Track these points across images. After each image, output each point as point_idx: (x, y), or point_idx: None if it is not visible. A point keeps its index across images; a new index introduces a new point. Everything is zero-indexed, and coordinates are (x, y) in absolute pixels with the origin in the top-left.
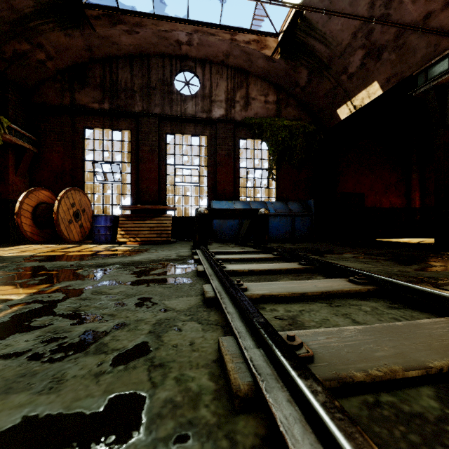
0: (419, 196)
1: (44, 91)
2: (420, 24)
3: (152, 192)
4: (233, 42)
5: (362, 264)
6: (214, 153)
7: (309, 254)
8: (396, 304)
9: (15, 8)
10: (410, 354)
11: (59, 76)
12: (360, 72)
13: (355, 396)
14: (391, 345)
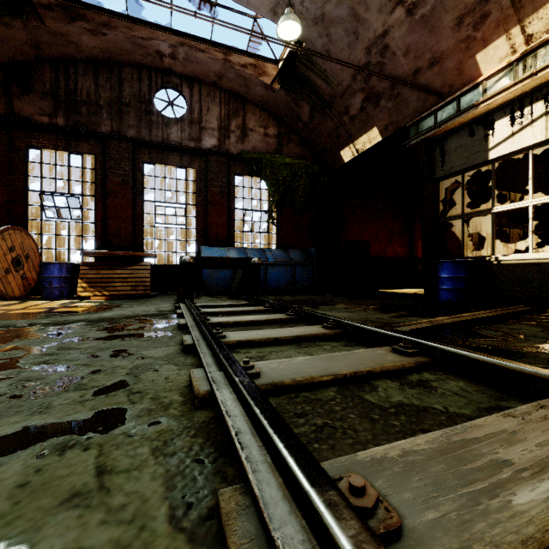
0: (420, 245)
1: None
2: (411, 78)
3: (125, 234)
4: (227, 63)
5: (348, 314)
6: (204, 190)
7: (303, 306)
8: (353, 343)
9: None
10: (332, 369)
11: None
12: (361, 116)
13: (284, 395)
14: (323, 365)
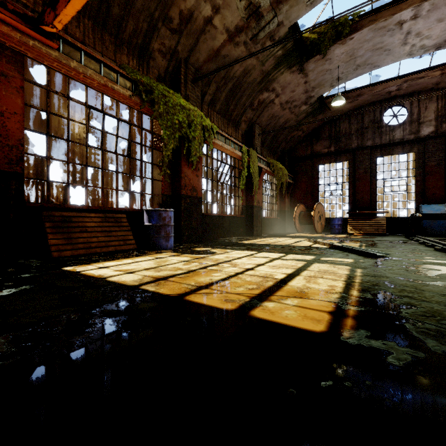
0: None
1: (297, 149)
2: None
3: (365, 201)
4: (444, 75)
5: None
6: (422, 165)
7: None
8: None
9: (297, 120)
10: None
11: (304, 138)
12: None
13: None
14: None
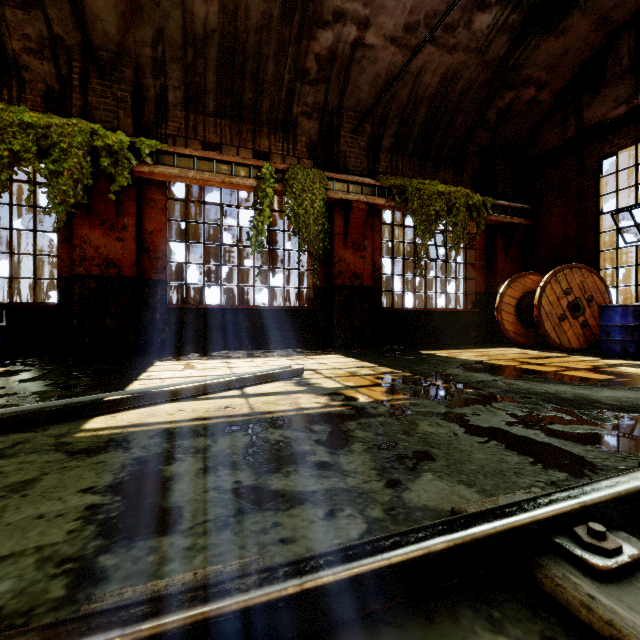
0: None
1: (539, 137)
2: None
3: None
4: None
5: None
6: None
7: None
8: None
9: (489, 63)
10: None
11: (558, 102)
12: None
13: None
14: None
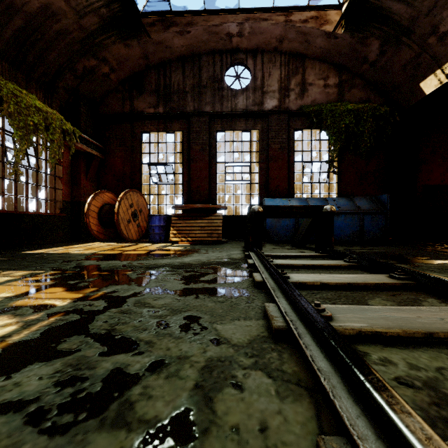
0: None
1: (109, 102)
2: None
3: (203, 191)
4: (288, 23)
5: None
6: (266, 147)
7: (392, 261)
8: None
9: (83, 27)
10: None
11: (120, 86)
12: None
13: None
14: None
